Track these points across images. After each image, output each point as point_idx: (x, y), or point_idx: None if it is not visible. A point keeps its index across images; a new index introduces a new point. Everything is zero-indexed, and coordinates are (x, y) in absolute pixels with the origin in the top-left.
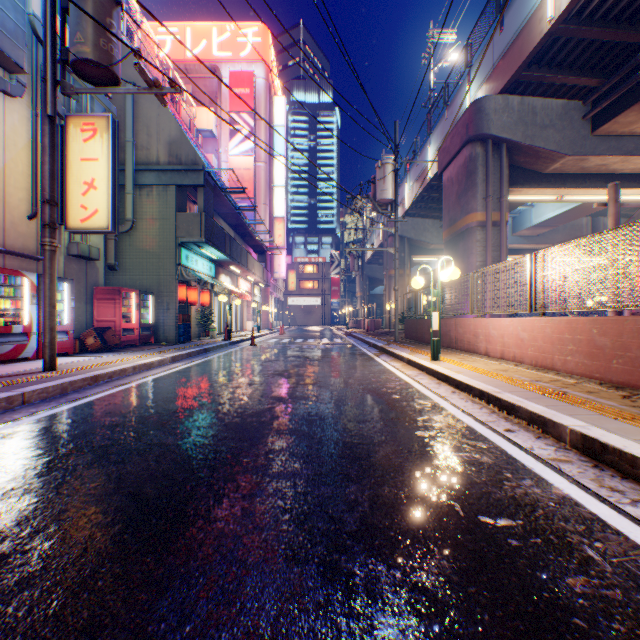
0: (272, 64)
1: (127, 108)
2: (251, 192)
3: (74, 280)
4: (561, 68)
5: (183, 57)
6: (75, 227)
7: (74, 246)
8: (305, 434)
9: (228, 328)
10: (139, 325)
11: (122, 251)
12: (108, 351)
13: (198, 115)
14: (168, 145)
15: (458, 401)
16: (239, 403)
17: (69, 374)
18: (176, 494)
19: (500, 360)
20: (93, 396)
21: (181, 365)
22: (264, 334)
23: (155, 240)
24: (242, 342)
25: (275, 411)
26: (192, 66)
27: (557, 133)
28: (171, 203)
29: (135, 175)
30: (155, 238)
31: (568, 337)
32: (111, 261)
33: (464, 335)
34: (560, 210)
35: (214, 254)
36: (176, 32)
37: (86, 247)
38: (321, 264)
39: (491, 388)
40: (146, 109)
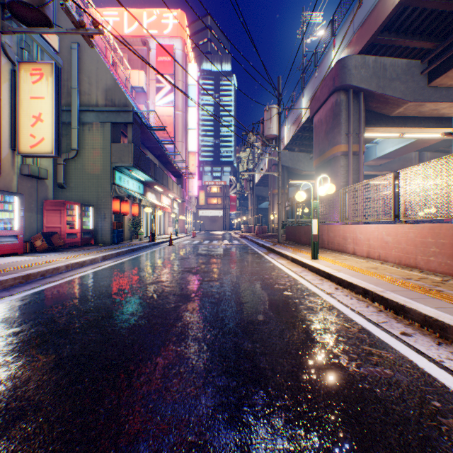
0: (187, 40)
1: (73, 62)
2: (172, 133)
3: (23, 194)
4: (406, 34)
5: (121, 33)
6: (25, 152)
7: (26, 167)
8: (206, 340)
9: (152, 232)
10: (81, 230)
11: (69, 173)
12: (54, 251)
13: (132, 76)
14: (105, 91)
15: (344, 298)
16: (148, 301)
17: (4, 273)
18: (34, 451)
19: (367, 258)
20: (19, 294)
21: (109, 263)
22: (180, 237)
23: (95, 165)
24: (163, 243)
25: (180, 311)
26: (128, 40)
27: (402, 84)
28: (107, 136)
29: (79, 114)
30: (95, 163)
31: (431, 241)
32: (60, 181)
33: (334, 238)
34: (398, 146)
35: (141, 176)
36: (116, 15)
37: (36, 168)
38: (223, 186)
39: (373, 287)
40: (88, 63)
